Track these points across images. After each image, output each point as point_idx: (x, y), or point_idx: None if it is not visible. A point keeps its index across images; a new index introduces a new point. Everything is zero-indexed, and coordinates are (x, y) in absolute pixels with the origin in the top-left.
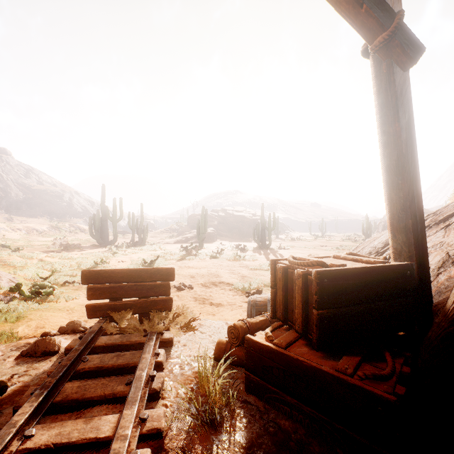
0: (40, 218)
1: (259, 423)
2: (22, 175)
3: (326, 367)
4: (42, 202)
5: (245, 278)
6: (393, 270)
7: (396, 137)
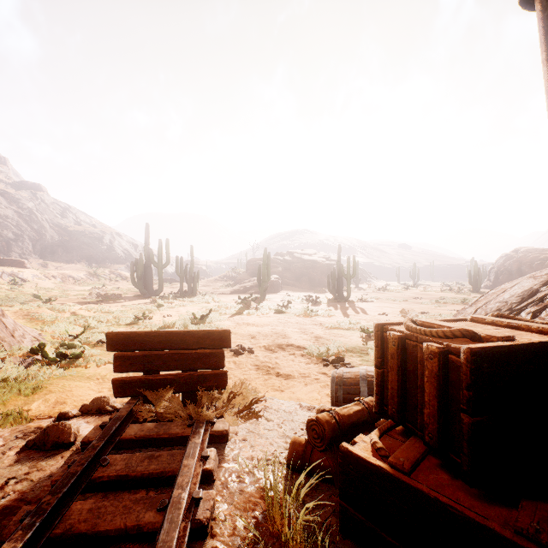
0: (77, 263)
1: None
2: (58, 214)
3: (496, 523)
4: (79, 245)
5: (320, 340)
6: None
7: None
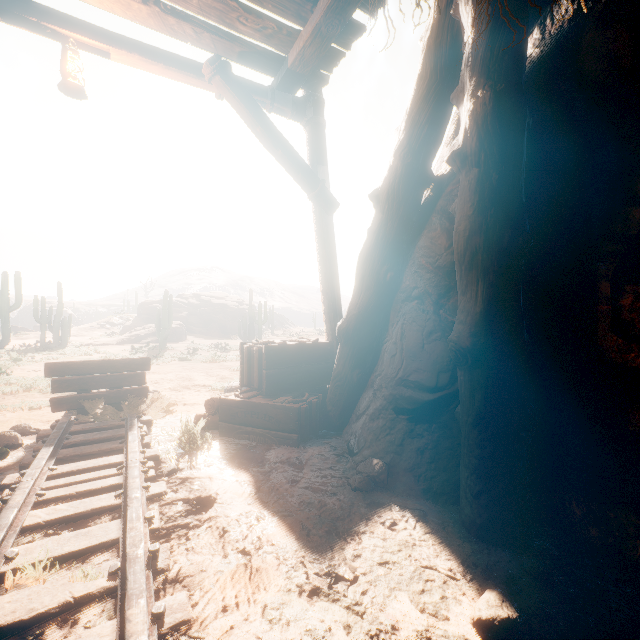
0: None
1: (228, 445)
2: None
3: (269, 402)
4: None
5: (226, 379)
6: (318, 346)
7: (324, 259)
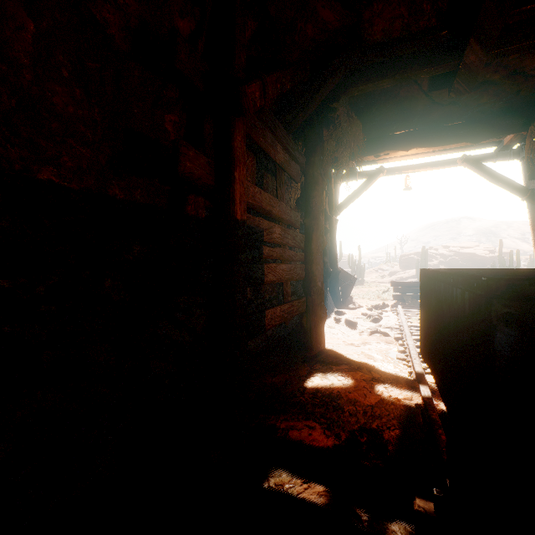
0: None
1: None
2: None
3: None
4: None
5: None
6: None
7: (534, 231)
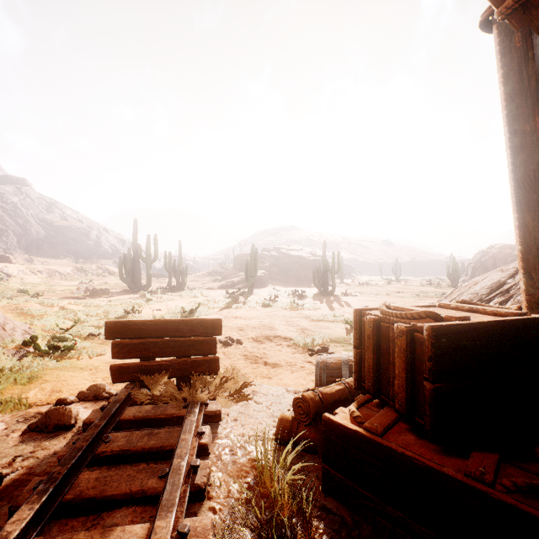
0: (63, 258)
1: None
2: (43, 209)
3: (450, 469)
4: (66, 240)
5: (306, 331)
6: (536, 326)
7: (536, 137)
